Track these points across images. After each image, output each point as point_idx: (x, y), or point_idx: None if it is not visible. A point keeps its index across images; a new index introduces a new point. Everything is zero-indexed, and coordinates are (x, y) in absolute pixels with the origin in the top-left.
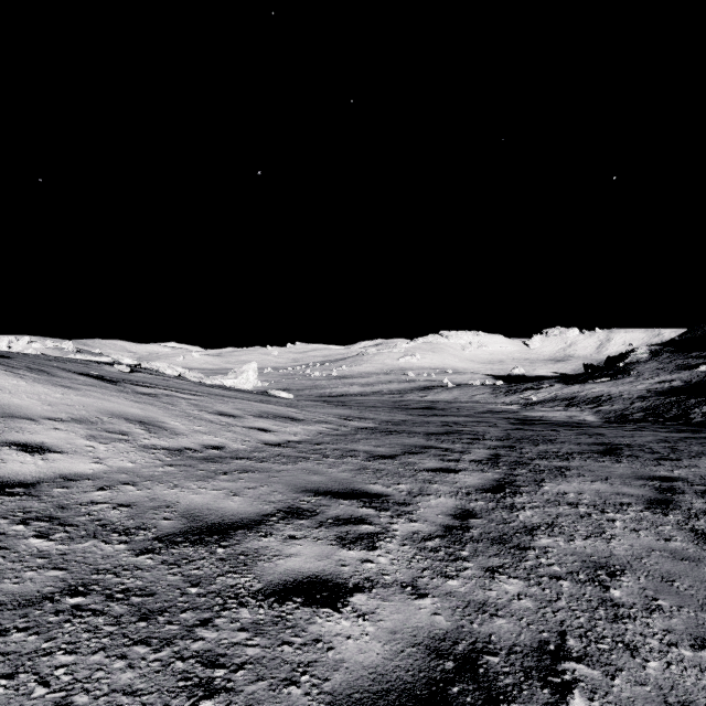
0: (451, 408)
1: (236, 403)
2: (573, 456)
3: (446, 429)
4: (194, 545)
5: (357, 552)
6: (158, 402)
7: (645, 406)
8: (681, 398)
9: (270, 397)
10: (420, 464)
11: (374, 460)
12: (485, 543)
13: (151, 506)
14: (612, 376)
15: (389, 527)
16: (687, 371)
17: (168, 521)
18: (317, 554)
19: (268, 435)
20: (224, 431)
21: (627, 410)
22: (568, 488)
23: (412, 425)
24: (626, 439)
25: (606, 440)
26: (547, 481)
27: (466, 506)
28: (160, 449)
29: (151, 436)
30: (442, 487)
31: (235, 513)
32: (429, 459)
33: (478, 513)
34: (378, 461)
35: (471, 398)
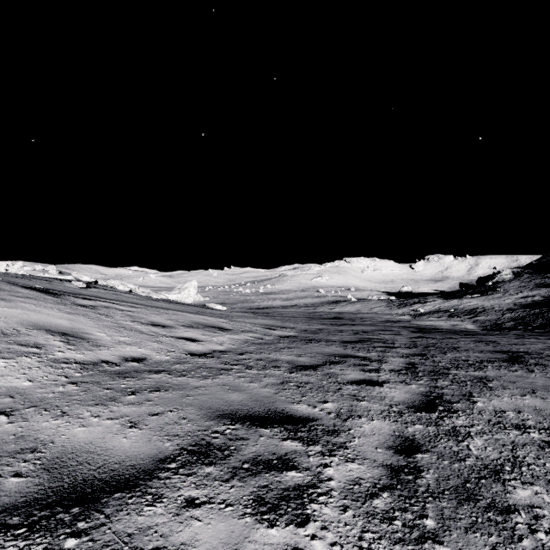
0: (356, 318)
1: (170, 314)
2: (484, 364)
3: (358, 337)
4: (32, 533)
5: (282, 530)
6: (93, 313)
7: (514, 316)
8: (543, 310)
9: (206, 309)
10: (343, 376)
11: (297, 371)
12: (450, 499)
13: (10, 451)
14: (484, 293)
15: (322, 474)
16: (545, 288)
17: (18, 479)
18: (221, 540)
19: (195, 344)
20: (150, 342)
21: (499, 320)
22: (502, 404)
23: (327, 333)
24: (520, 347)
25: (503, 348)
26: (476, 395)
27: (404, 433)
28: (72, 363)
29: (68, 348)
30: (372, 404)
31: (122, 458)
32: (350, 369)
33: (421, 443)
34: (301, 372)
35: (371, 310)
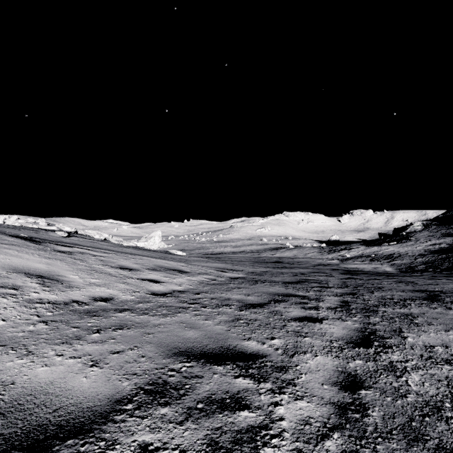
0: (293, 262)
1: (137, 259)
2: (407, 302)
3: (297, 278)
4: None
5: None
6: (69, 258)
7: (425, 261)
8: (449, 255)
9: (169, 254)
10: (287, 313)
11: (246, 309)
12: (398, 440)
13: None
14: (399, 241)
15: (273, 413)
16: (450, 237)
17: None
18: None
19: (157, 285)
20: (118, 283)
21: (413, 264)
22: (430, 339)
23: (271, 275)
24: (435, 286)
25: (421, 287)
26: (405, 331)
27: (346, 368)
28: (45, 303)
29: (43, 289)
30: (314, 340)
31: (80, 399)
32: (293, 307)
33: (363, 379)
34: (250, 310)
35: (305, 255)
